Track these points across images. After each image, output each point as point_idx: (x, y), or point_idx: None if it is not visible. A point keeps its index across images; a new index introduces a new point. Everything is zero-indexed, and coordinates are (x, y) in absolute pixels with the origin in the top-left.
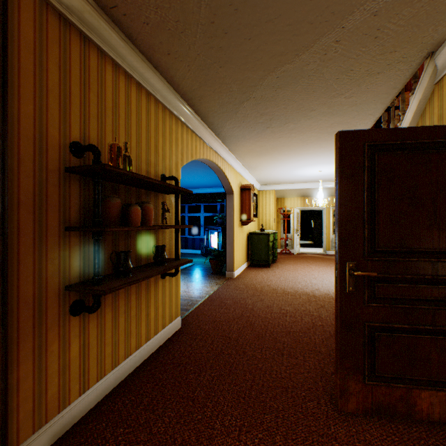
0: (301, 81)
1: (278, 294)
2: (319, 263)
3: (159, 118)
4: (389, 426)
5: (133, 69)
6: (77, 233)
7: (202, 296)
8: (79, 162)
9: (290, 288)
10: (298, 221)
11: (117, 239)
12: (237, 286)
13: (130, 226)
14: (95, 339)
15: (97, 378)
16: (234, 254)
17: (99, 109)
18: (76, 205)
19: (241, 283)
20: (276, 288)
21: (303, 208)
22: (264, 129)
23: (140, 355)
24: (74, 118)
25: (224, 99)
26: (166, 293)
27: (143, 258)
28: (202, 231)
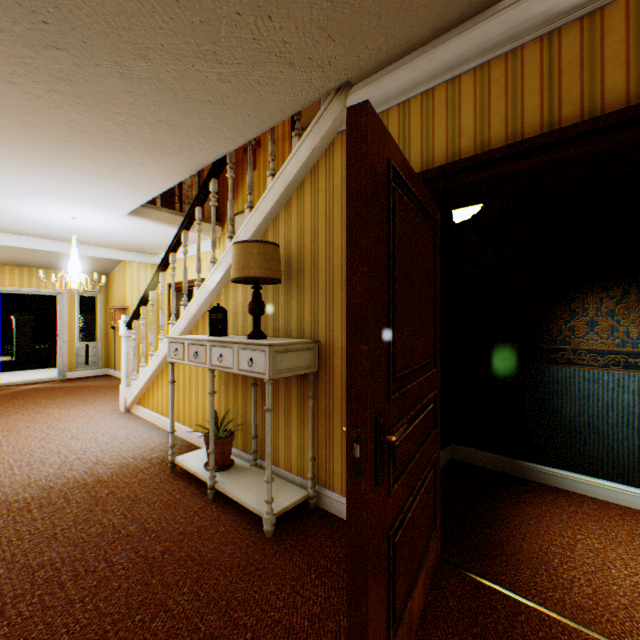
0: None
1: None
2: (65, 399)
3: None
4: None
5: None
6: None
7: None
8: None
9: (29, 487)
10: None
11: None
12: None
13: None
14: None
15: None
16: None
17: None
18: None
19: None
20: None
21: (11, 290)
22: None
23: None
24: None
25: None
26: None
27: None
28: None
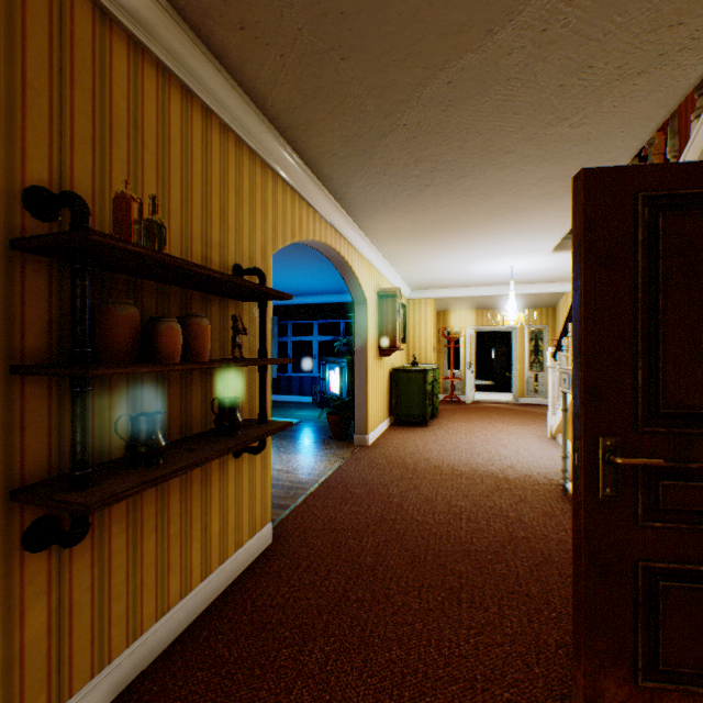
0: (493, 91)
1: (444, 476)
2: (508, 418)
3: (230, 160)
4: None
5: (173, 57)
6: (42, 377)
7: (312, 480)
8: (46, 229)
9: (465, 465)
10: (472, 349)
11: (138, 387)
12: (374, 461)
13: (154, 364)
14: (88, 593)
15: (91, 671)
16: (368, 405)
17: (96, 125)
18: (39, 319)
19: (380, 455)
20: (439, 464)
21: (480, 328)
22: (421, 190)
23: (189, 608)
24: (35, 138)
25: (351, 128)
26: (243, 483)
27: (195, 422)
28: (315, 365)
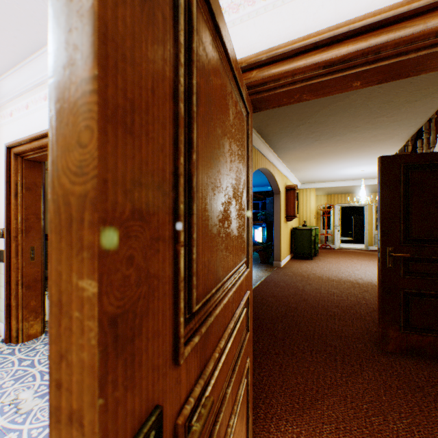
0: (349, 110)
1: (323, 280)
2: (361, 257)
3: None
4: (418, 360)
5: None
6: None
7: (258, 279)
8: None
9: (334, 277)
10: (338, 217)
11: None
12: (286, 273)
13: None
14: None
15: None
16: (281, 246)
17: None
18: None
19: (288, 271)
20: (321, 276)
21: (343, 205)
22: (313, 142)
23: None
24: None
25: (284, 125)
26: None
27: None
28: None
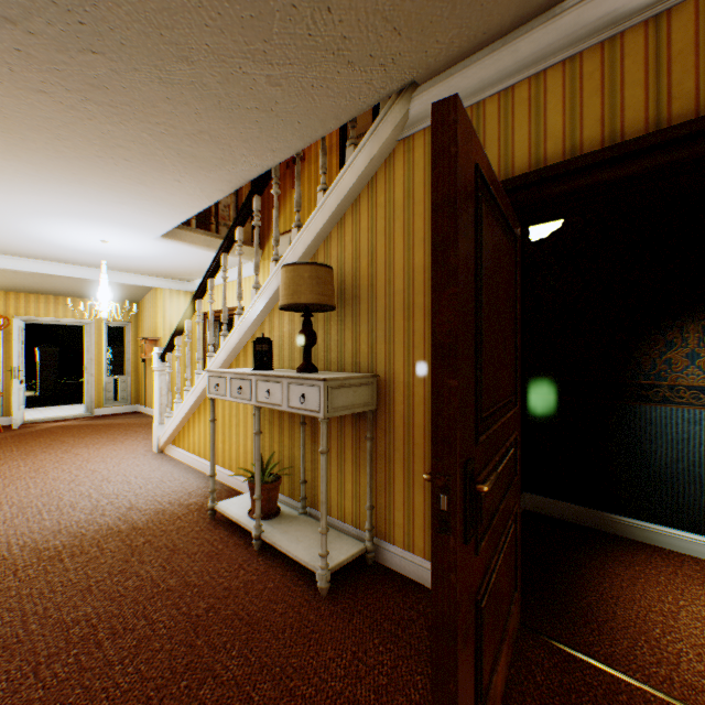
0: None
1: (26, 572)
2: (93, 438)
3: None
4: None
5: None
6: None
7: None
8: None
9: (59, 534)
10: (23, 348)
11: None
12: None
13: None
14: None
15: None
16: None
17: None
18: None
19: None
20: (5, 552)
21: (37, 320)
22: None
23: None
24: None
25: None
26: None
27: None
28: None
